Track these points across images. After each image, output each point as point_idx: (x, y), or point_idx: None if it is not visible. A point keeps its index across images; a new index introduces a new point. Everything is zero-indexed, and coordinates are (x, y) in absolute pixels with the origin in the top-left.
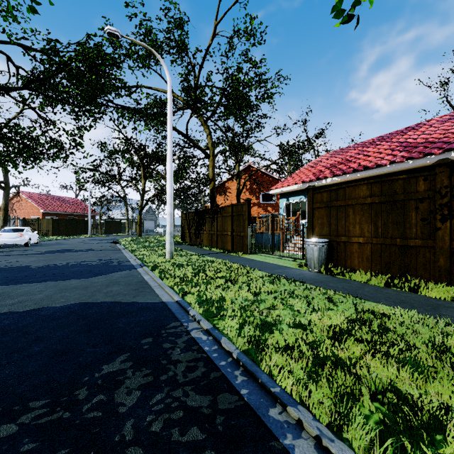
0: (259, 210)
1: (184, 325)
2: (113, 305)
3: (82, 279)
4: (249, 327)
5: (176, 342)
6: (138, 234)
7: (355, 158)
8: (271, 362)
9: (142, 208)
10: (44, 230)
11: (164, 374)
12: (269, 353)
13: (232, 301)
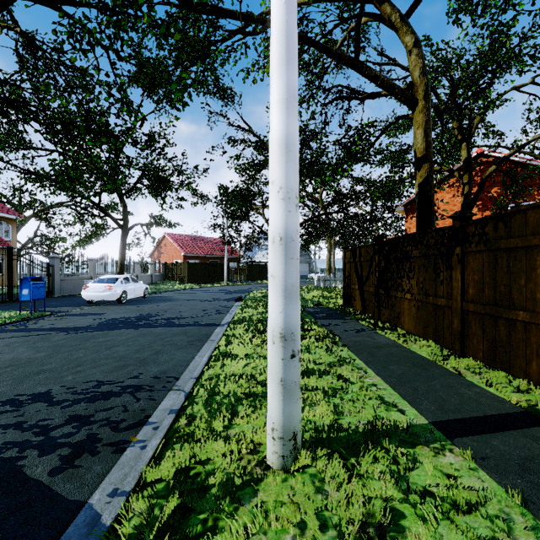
0: None
1: None
2: None
3: None
4: None
5: None
6: None
7: None
8: None
9: None
10: (181, 276)
11: None
12: None
13: None
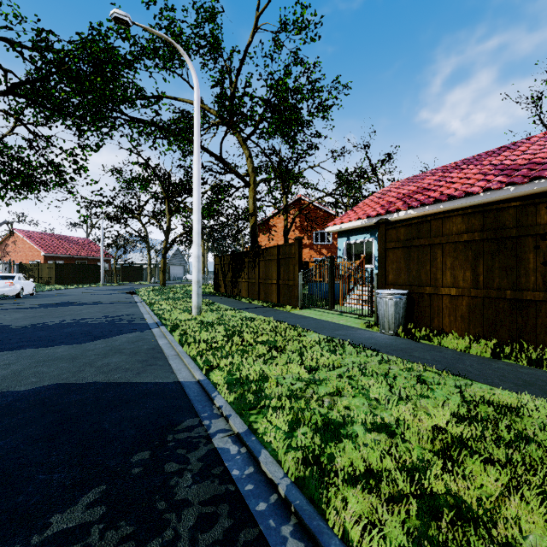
0: (311, 253)
1: (205, 424)
2: (105, 388)
3: (73, 346)
4: (304, 429)
5: (187, 459)
6: (162, 282)
7: (435, 186)
8: (346, 514)
9: (167, 250)
10: (45, 277)
11: (157, 535)
12: (340, 486)
13: (277, 381)
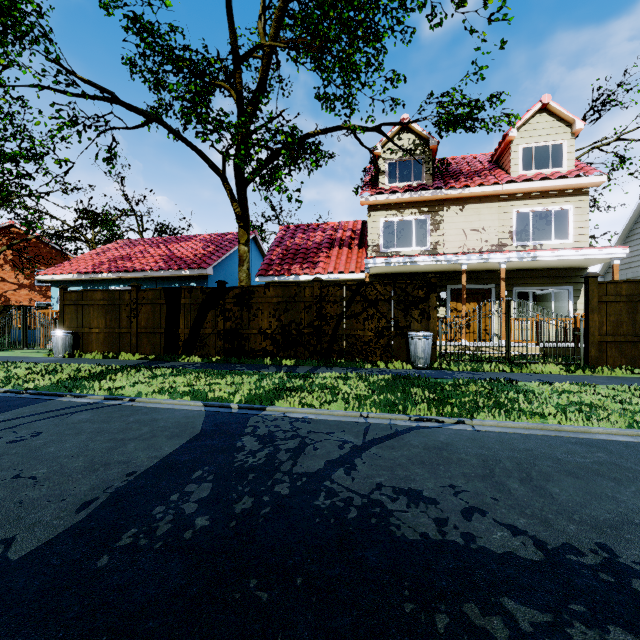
0: (32, 295)
1: None
2: None
3: None
4: None
5: None
6: None
7: (135, 257)
8: None
9: None
10: None
11: None
12: None
13: None
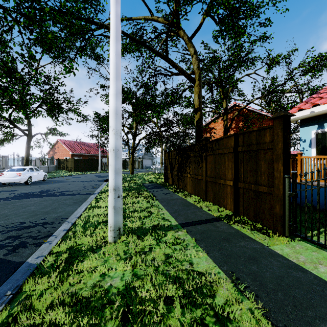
0: None
1: None
2: None
3: None
4: None
5: None
6: (131, 172)
7: None
8: None
9: (134, 148)
10: (69, 167)
11: None
12: None
13: None
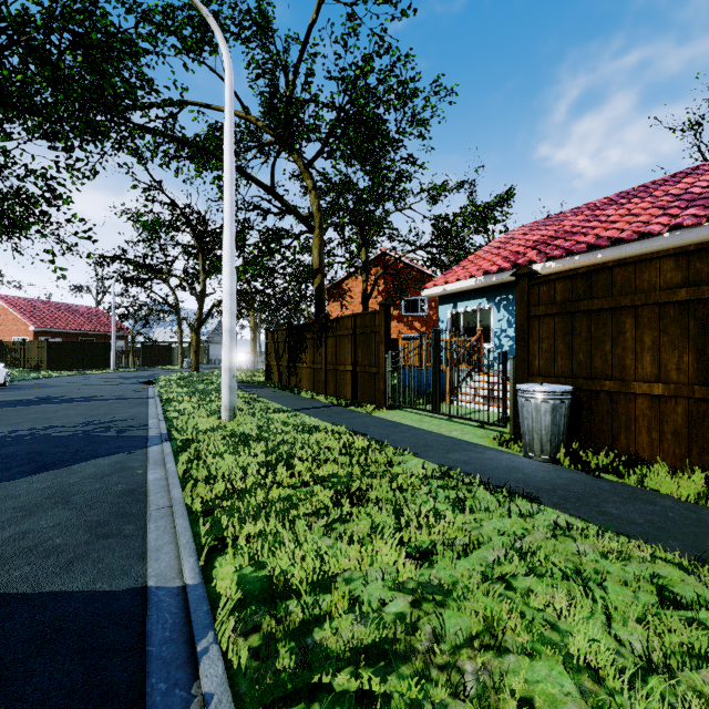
0: (399, 327)
1: None
2: None
3: None
4: None
5: None
6: (194, 367)
7: (585, 227)
8: None
9: (201, 322)
10: (34, 360)
11: None
12: None
13: (352, 595)
